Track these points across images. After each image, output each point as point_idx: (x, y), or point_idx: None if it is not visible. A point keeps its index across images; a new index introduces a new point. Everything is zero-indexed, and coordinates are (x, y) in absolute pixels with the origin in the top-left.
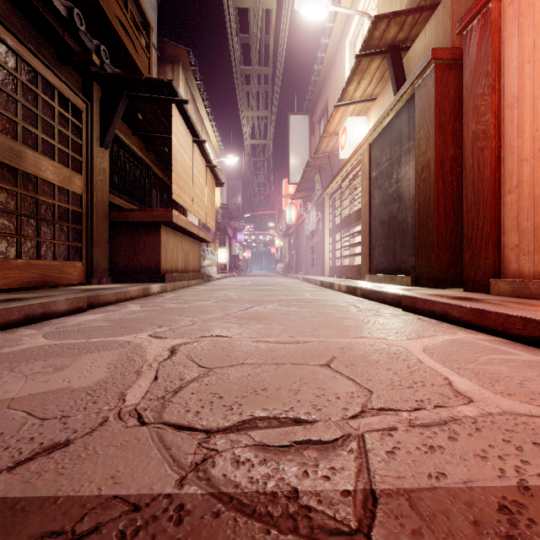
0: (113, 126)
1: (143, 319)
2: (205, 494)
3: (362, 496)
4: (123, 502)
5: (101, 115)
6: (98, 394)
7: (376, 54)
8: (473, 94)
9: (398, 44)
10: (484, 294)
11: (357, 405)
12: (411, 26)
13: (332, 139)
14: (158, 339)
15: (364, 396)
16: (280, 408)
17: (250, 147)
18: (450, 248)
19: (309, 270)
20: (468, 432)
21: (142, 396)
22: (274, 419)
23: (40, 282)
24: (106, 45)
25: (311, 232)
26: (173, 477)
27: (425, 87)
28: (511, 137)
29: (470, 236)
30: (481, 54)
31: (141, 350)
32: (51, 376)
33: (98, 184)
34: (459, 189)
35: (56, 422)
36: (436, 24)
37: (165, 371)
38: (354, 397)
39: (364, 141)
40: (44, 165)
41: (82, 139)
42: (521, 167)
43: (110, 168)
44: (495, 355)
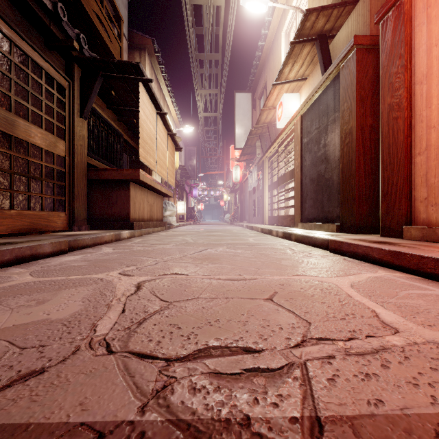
0: (91, 101)
1: (114, 259)
2: (164, 421)
3: (309, 423)
4: (89, 429)
5: (81, 91)
6: (72, 325)
7: (307, 41)
8: (389, 72)
9: (325, 33)
10: (398, 239)
11: (298, 335)
12: (336, 18)
13: (271, 112)
14: (126, 277)
15: (303, 327)
16: (231, 338)
17: (203, 119)
18: (368, 201)
19: (251, 219)
20: (398, 360)
21: (110, 327)
22: (226, 348)
23: (29, 229)
24: (85, 35)
25: (253, 188)
26: (135, 404)
27: (348, 68)
28: (421, 108)
29: (386, 191)
30: (395, 39)
31: (111, 286)
32: (33, 309)
33: (78, 148)
34: (376, 152)
35: (34, 351)
36: (357, 16)
37: (132, 304)
38: (295, 328)
39: (297, 113)
40: (33, 132)
41: (65, 111)
42: (429, 133)
43: (89, 135)
44: (412, 290)
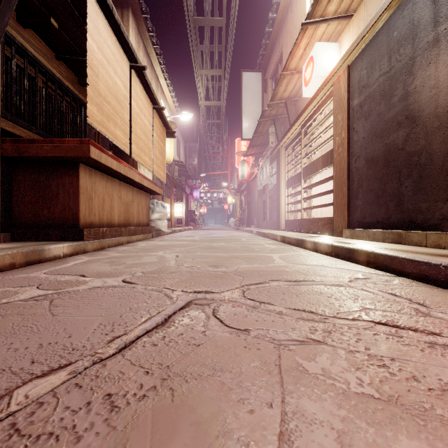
0: (0, 19)
1: None
2: None
3: None
4: None
5: None
6: None
7: None
8: None
9: None
10: None
11: None
12: None
13: (292, 80)
14: None
15: None
16: None
17: (205, 110)
18: None
19: (261, 224)
20: None
21: None
22: None
23: None
24: None
25: (263, 187)
26: None
27: None
28: None
29: None
30: None
31: None
32: None
33: None
34: None
35: None
36: None
37: None
38: None
39: (342, 62)
40: None
41: None
42: None
43: (8, 85)
44: None
